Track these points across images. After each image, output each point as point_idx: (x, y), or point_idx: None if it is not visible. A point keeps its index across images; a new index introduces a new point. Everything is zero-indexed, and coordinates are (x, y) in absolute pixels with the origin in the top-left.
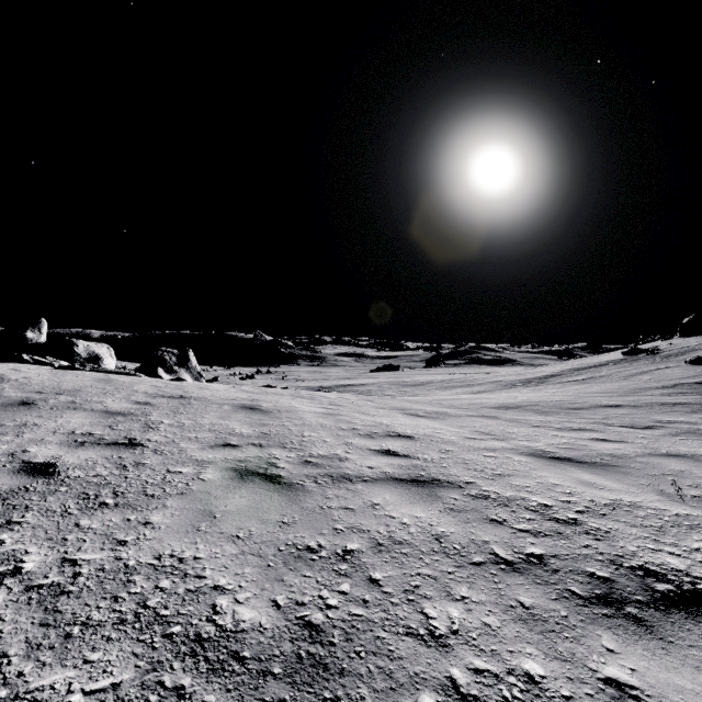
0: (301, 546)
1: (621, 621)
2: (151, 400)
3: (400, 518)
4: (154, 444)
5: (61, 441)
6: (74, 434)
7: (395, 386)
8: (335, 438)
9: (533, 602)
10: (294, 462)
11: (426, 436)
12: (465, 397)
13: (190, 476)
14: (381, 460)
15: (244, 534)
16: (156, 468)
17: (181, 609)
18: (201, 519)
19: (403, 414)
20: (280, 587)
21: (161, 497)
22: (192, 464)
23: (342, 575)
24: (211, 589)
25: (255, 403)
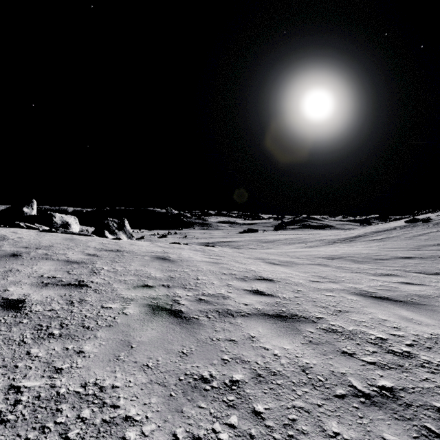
0: (196, 376)
1: None
2: (98, 253)
3: (272, 349)
4: (95, 285)
5: (32, 282)
6: (42, 277)
7: (255, 242)
8: (219, 280)
9: None
10: (191, 299)
11: (282, 279)
12: (303, 250)
13: (117, 311)
14: (252, 298)
15: (152, 364)
16: (94, 304)
17: None
18: (121, 349)
19: (264, 262)
20: (179, 419)
21: (94, 329)
22: (119, 301)
23: (231, 406)
24: (122, 420)
25: (165, 254)
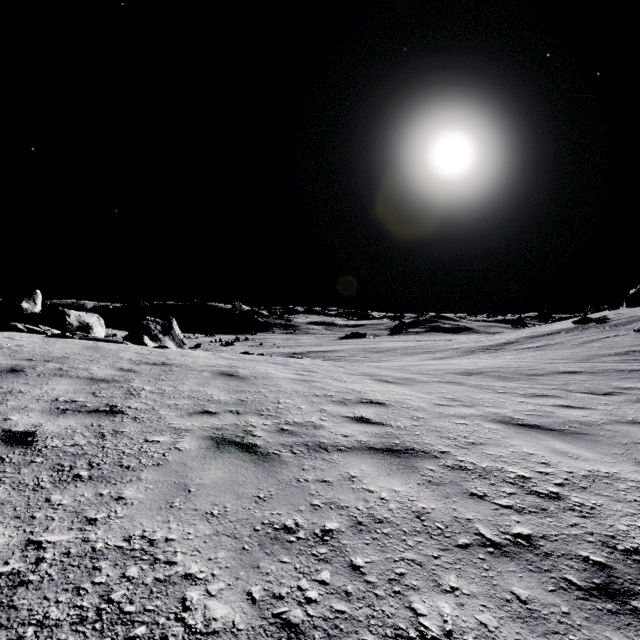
0: (277, 525)
1: (629, 619)
2: (135, 367)
3: (379, 492)
4: (134, 412)
5: (44, 408)
6: (57, 402)
7: (362, 352)
8: (309, 404)
9: (529, 595)
10: (270, 430)
11: (396, 402)
12: (429, 363)
13: (167, 445)
14: (355, 427)
15: (218, 511)
16: (134, 437)
17: (148, 604)
18: (175, 493)
19: (372, 380)
20: (255, 575)
21: (137, 469)
22: (170, 432)
23: (322, 560)
24: (181, 578)
25: (233, 369)
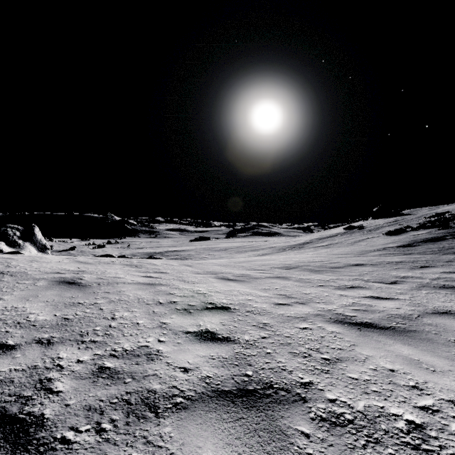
0: None
1: None
2: None
3: None
4: None
5: None
6: None
7: (207, 251)
8: (149, 317)
9: None
10: (82, 373)
11: (240, 305)
12: (257, 259)
13: None
14: (198, 350)
15: None
16: None
17: None
18: None
19: (216, 278)
20: None
21: None
22: None
23: None
24: None
25: (78, 275)
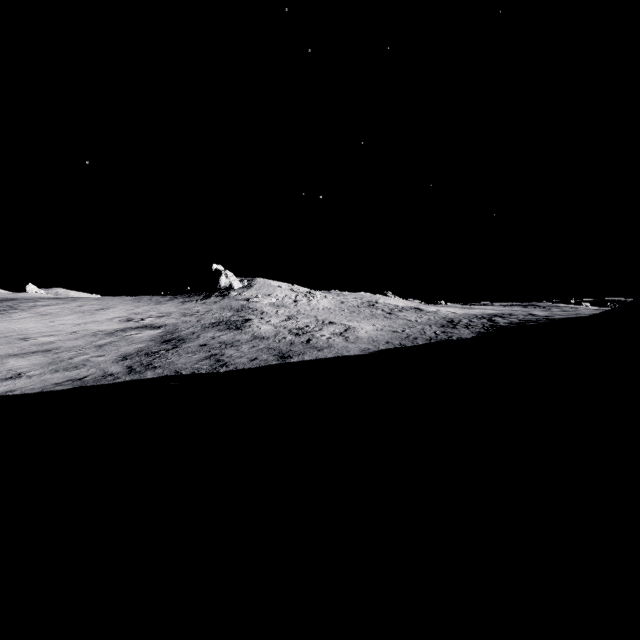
0: None
1: None
2: None
3: None
4: None
5: None
6: None
7: None
8: None
9: None
10: None
11: None
12: None
13: None
14: None
15: None
16: None
17: None
18: None
19: None
20: None
21: None
22: None
23: None
24: None
25: None
